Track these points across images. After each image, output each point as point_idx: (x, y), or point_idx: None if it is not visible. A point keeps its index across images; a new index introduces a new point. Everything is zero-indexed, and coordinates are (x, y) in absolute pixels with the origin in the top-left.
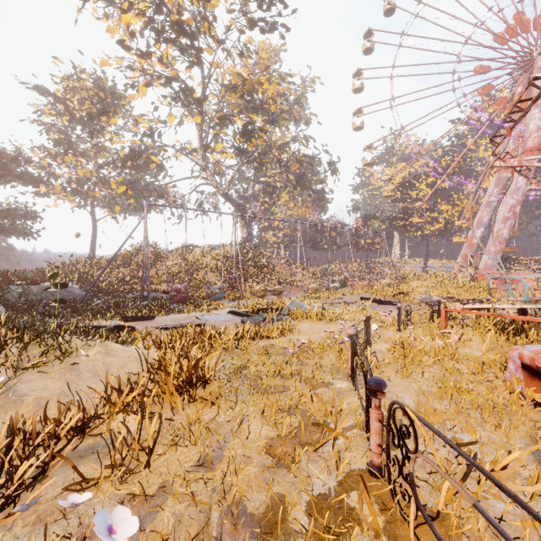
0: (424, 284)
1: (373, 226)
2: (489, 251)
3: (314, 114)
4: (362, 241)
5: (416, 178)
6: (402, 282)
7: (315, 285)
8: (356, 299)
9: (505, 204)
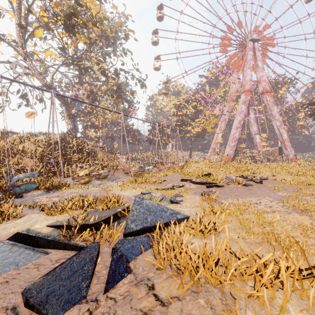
0: (200, 165)
1: (172, 125)
2: (229, 145)
3: (132, 30)
4: (155, 138)
5: (186, 102)
6: (186, 164)
7: (136, 168)
8: (177, 181)
9: (236, 119)
